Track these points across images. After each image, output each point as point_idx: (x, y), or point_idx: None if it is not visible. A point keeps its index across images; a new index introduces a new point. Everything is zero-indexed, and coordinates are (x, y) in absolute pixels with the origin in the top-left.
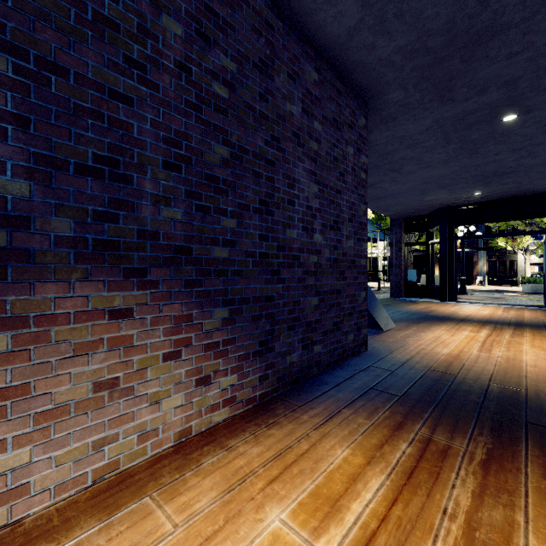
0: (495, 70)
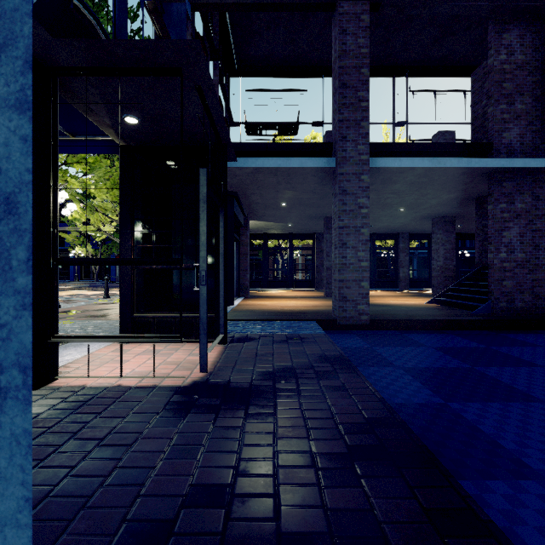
0: (437, 208)
